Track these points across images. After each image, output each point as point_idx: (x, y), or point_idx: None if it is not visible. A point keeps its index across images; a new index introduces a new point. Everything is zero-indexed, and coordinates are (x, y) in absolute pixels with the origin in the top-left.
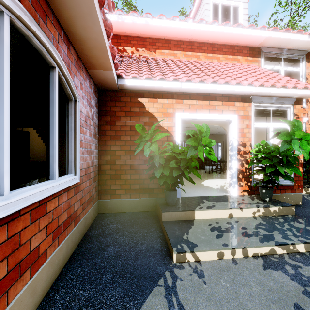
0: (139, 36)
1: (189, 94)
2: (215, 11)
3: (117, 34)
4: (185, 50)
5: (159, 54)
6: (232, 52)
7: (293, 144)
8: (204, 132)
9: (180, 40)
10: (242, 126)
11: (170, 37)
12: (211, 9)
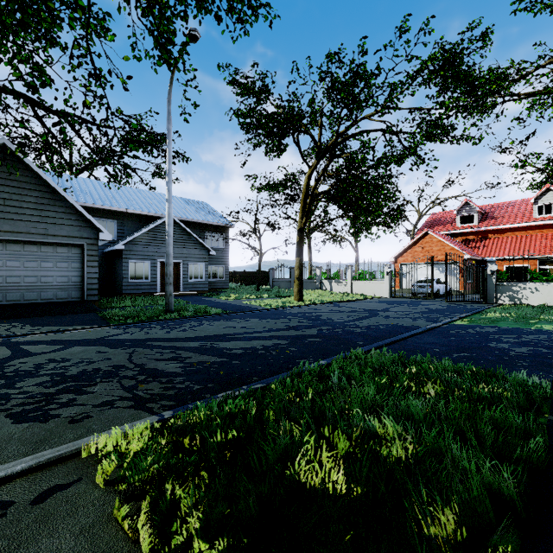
0: (495, 229)
1: (508, 259)
2: (542, 207)
3: (484, 230)
4: (520, 231)
5: (505, 235)
6: (552, 227)
7: (530, 275)
8: (503, 273)
9: (518, 227)
10: (532, 268)
11: (511, 227)
12: (537, 209)
